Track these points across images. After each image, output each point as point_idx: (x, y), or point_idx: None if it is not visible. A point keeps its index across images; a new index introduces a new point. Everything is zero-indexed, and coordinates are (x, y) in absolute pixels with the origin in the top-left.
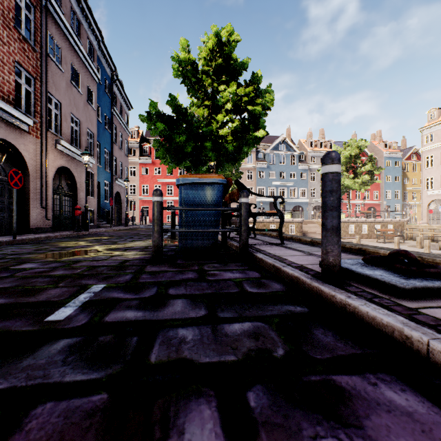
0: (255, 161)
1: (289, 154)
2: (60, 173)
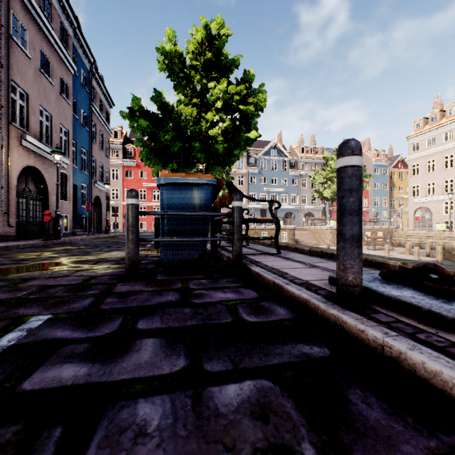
0: (246, 166)
1: (280, 160)
2: (26, 174)
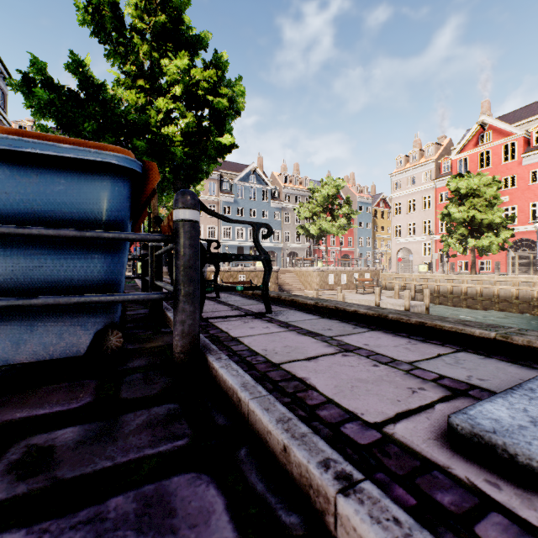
0: (219, 193)
1: (260, 188)
2: None
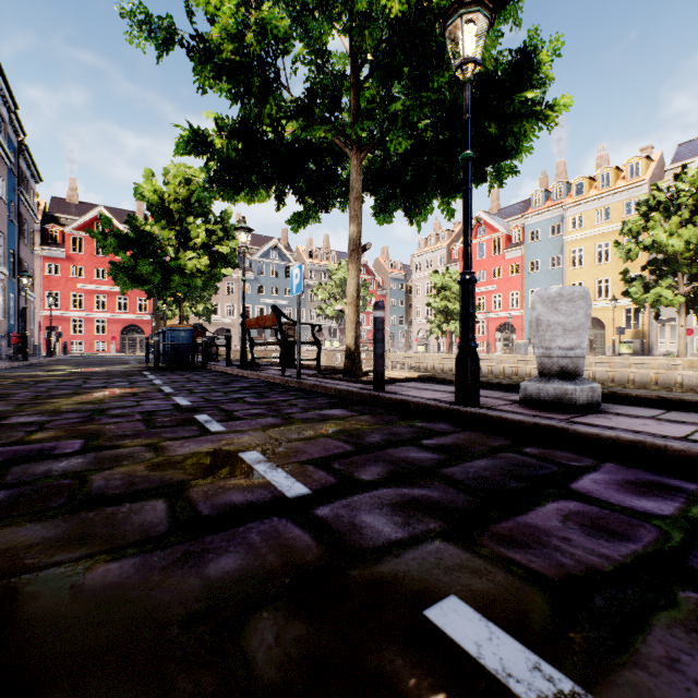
0: (238, 270)
1: (283, 265)
2: None
